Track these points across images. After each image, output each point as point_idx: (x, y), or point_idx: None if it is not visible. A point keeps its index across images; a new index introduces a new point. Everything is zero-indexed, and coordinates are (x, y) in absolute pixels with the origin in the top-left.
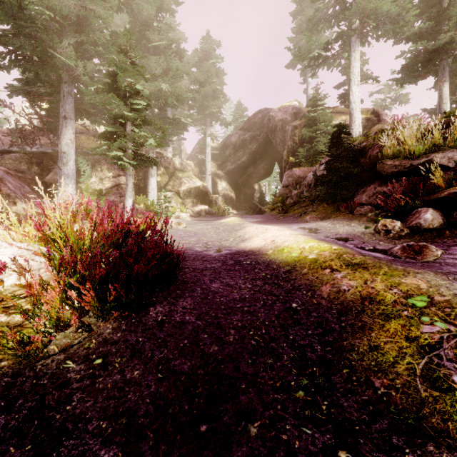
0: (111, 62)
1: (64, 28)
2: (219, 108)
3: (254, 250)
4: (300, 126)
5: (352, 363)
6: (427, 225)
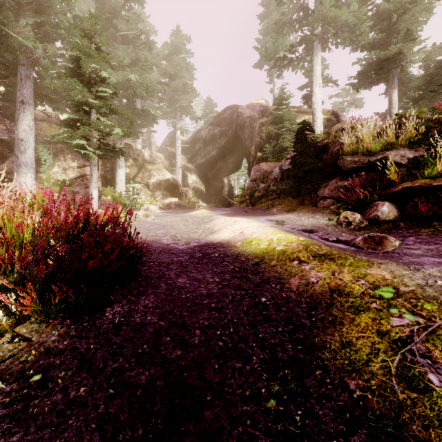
0: (74, 46)
1: (22, 6)
2: (189, 103)
3: (223, 243)
4: (267, 123)
5: (325, 363)
6: (384, 217)
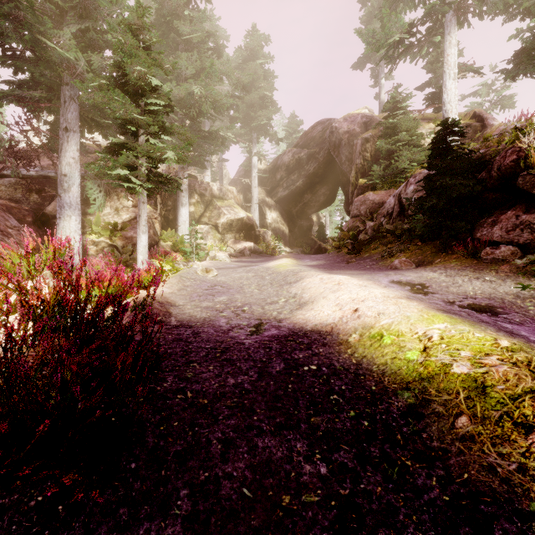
0: (116, 46)
1: (66, 13)
2: (268, 120)
3: (322, 331)
4: (373, 139)
5: None
6: None
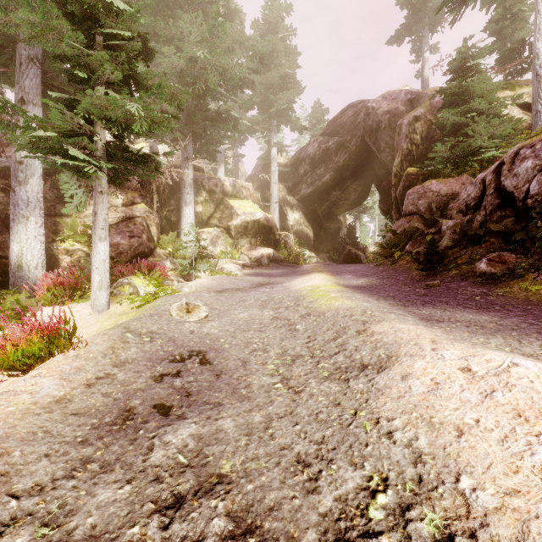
0: None
1: None
2: (290, 104)
3: None
4: (425, 116)
5: None
6: None
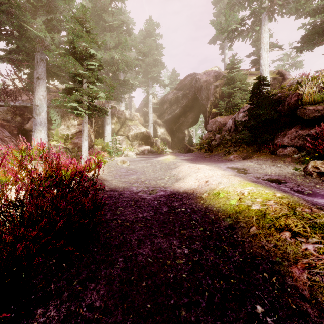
0: (70, 30)
1: (38, 9)
2: (159, 73)
3: (188, 192)
4: (221, 85)
5: None
6: None
